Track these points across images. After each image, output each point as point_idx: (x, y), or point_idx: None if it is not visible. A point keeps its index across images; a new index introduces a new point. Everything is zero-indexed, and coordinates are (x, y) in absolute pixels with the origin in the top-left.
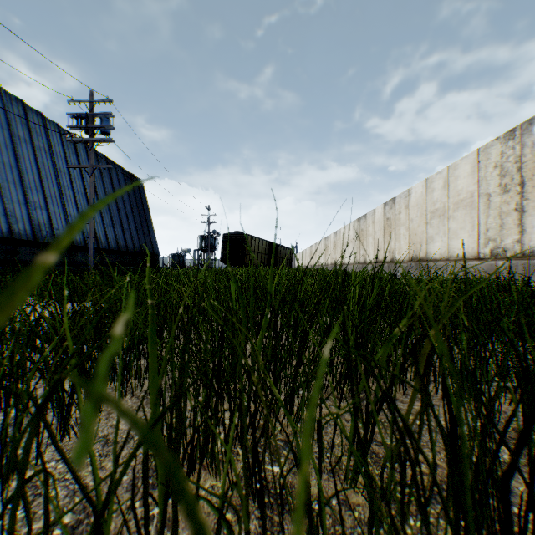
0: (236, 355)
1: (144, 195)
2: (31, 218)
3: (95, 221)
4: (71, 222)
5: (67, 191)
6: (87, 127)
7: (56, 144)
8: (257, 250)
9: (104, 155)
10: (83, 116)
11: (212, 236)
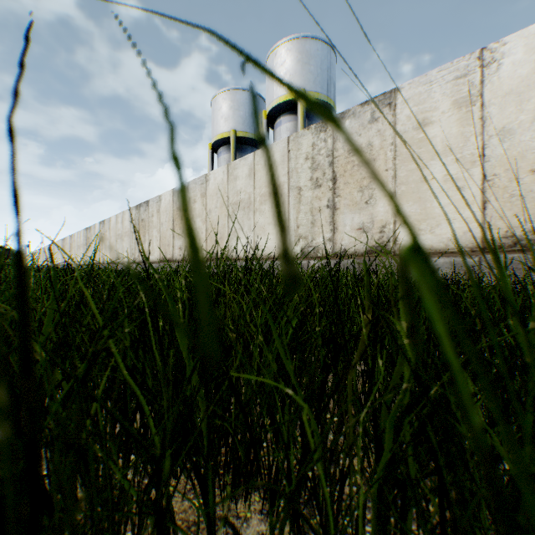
0: None
1: None
2: None
3: None
4: None
5: None
6: None
7: None
8: None
9: None
10: None
11: None
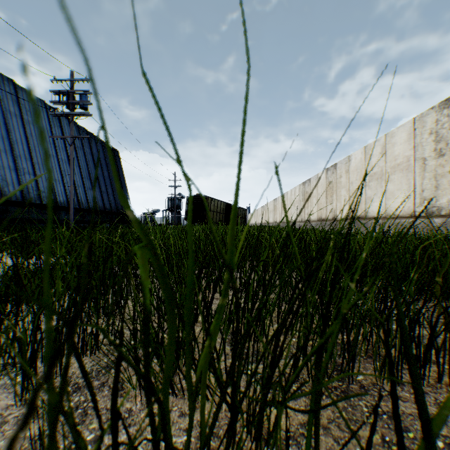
0: (156, 393)
1: (119, 163)
2: (20, 182)
3: (77, 185)
4: (56, 186)
5: (52, 158)
6: (68, 102)
7: (43, 118)
8: (216, 210)
9: (85, 128)
10: (64, 93)
11: (178, 198)
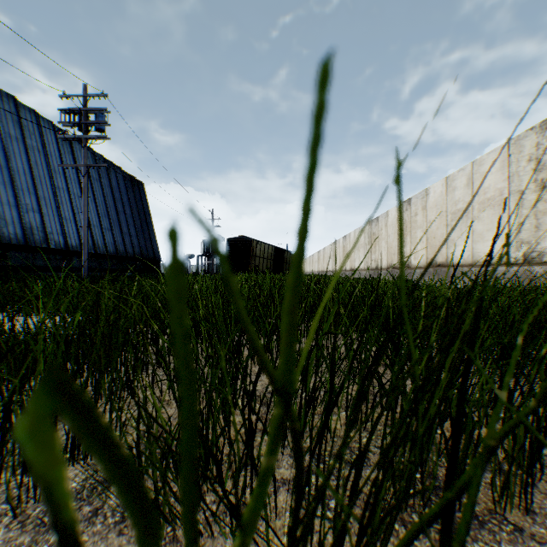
0: None
1: (145, 198)
2: (22, 221)
3: (92, 225)
4: (66, 226)
5: (62, 192)
6: (80, 123)
7: (50, 143)
8: (262, 255)
9: (102, 155)
10: (76, 112)
11: None
